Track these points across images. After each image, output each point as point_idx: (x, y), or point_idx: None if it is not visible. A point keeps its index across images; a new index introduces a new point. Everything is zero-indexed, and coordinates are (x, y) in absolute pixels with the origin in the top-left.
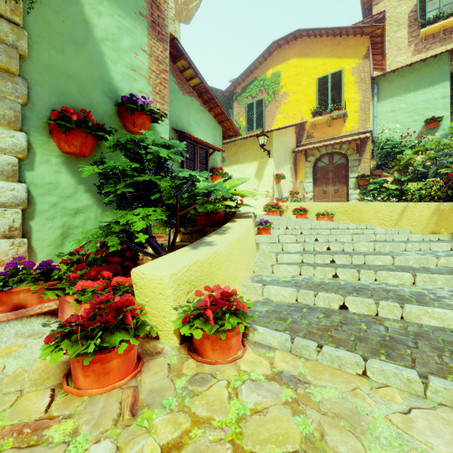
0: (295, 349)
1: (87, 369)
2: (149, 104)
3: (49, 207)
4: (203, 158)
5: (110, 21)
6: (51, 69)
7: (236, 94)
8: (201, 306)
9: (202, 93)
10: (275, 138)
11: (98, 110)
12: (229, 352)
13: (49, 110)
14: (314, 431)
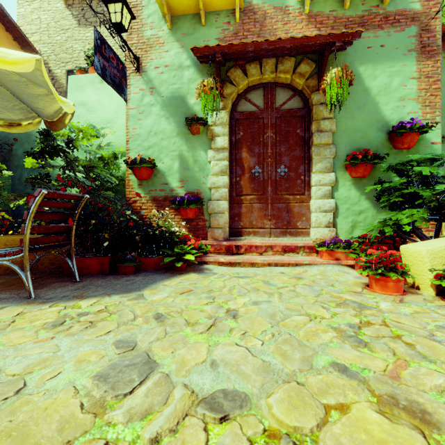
0: None
1: (377, 282)
2: (417, 123)
3: (345, 210)
4: None
5: (382, 77)
6: (346, 131)
7: None
8: None
9: None
10: None
11: (373, 143)
12: None
13: (345, 155)
14: None
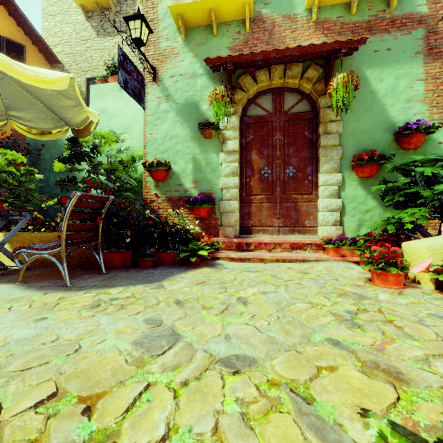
0: None
1: (378, 277)
2: (423, 124)
3: (352, 209)
4: None
5: (389, 79)
6: (352, 133)
7: None
8: None
9: None
10: None
11: (380, 144)
12: None
13: (352, 156)
14: None
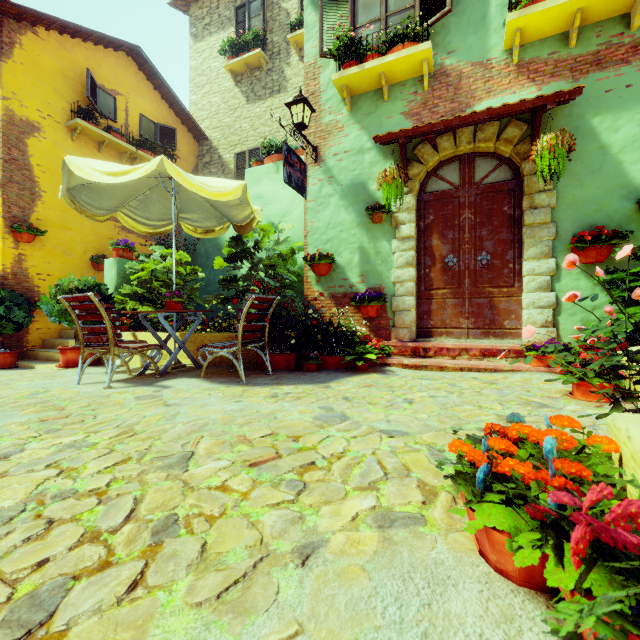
0: None
1: (578, 388)
2: None
3: (571, 306)
4: None
5: (628, 127)
6: (572, 205)
7: None
8: None
9: None
10: None
11: (614, 217)
12: None
13: (571, 235)
14: None
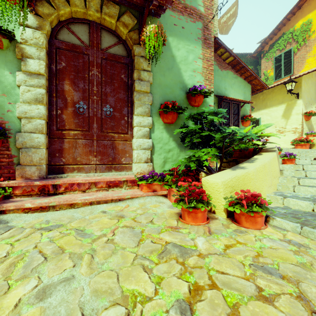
0: (303, 232)
1: (189, 214)
2: (203, 89)
3: (159, 149)
4: (235, 110)
5: (183, 50)
6: (160, 85)
7: (264, 52)
8: (239, 198)
9: (235, 65)
10: (304, 81)
11: (178, 98)
12: (256, 225)
13: (159, 104)
14: (306, 262)
